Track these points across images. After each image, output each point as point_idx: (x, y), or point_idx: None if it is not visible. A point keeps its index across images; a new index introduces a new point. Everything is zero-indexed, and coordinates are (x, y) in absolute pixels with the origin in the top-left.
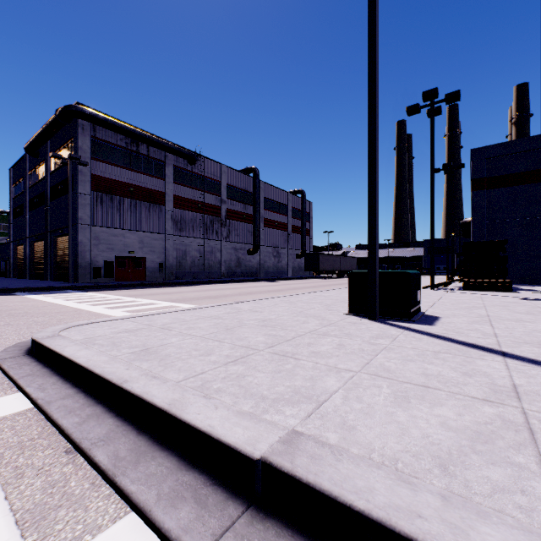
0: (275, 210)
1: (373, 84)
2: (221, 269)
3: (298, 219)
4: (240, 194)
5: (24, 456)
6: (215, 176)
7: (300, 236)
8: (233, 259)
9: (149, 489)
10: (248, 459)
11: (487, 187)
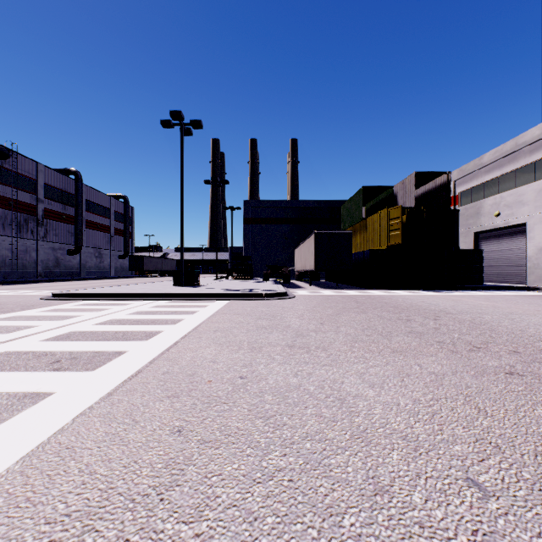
0: (97, 212)
1: (182, 205)
2: (37, 269)
3: (121, 222)
4: (59, 195)
5: (119, 301)
6: (30, 173)
7: (123, 238)
8: (52, 258)
9: (149, 298)
10: (162, 293)
11: (251, 223)
